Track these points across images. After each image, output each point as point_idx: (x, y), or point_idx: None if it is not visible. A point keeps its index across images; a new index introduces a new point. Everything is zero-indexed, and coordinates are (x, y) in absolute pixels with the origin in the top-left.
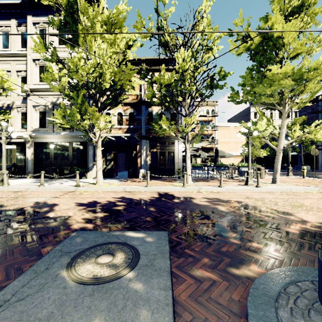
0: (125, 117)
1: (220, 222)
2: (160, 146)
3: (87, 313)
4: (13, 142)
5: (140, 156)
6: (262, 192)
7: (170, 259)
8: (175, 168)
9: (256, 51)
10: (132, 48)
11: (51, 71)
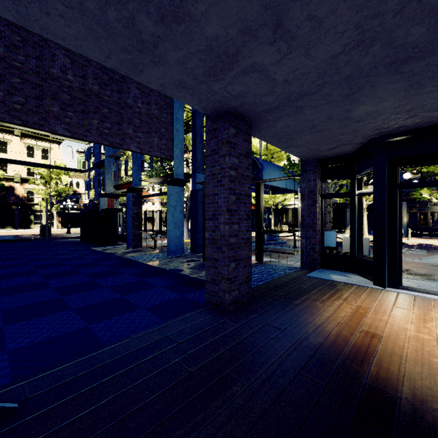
0: None
1: None
2: (420, 207)
3: (403, 252)
4: (289, 208)
5: None
6: None
7: (426, 252)
8: None
9: None
10: None
11: None
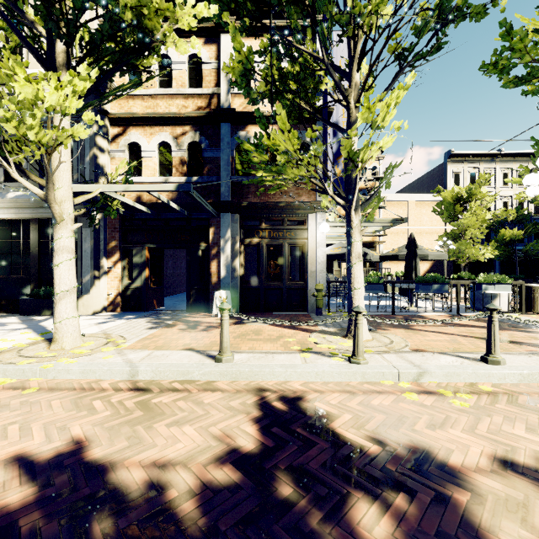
0: (177, 156)
1: None
2: (270, 230)
3: None
4: None
5: (217, 256)
6: None
7: None
8: (309, 288)
9: None
10: None
11: None
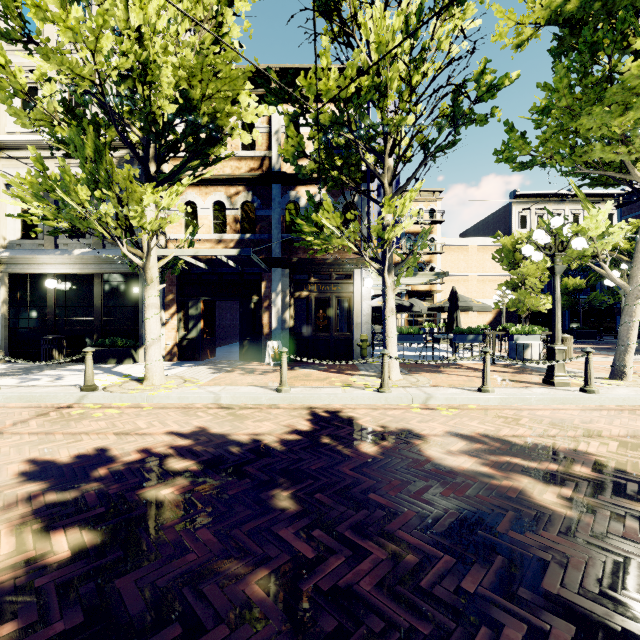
0: (231, 214)
1: (608, 624)
2: (318, 284)
3: None
4: None
5: (269, 309)
6: (612, 411)
7: None
8: (355, 338)
9: (579, 19)
10: (238, 1)
11: (3, 61)
